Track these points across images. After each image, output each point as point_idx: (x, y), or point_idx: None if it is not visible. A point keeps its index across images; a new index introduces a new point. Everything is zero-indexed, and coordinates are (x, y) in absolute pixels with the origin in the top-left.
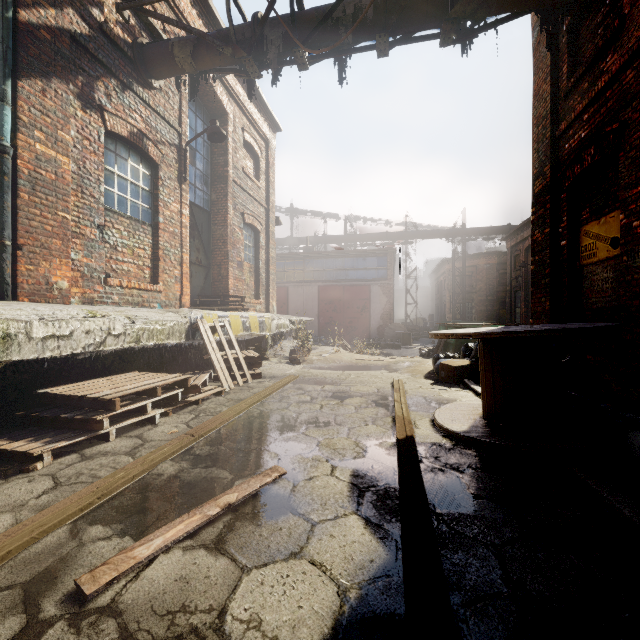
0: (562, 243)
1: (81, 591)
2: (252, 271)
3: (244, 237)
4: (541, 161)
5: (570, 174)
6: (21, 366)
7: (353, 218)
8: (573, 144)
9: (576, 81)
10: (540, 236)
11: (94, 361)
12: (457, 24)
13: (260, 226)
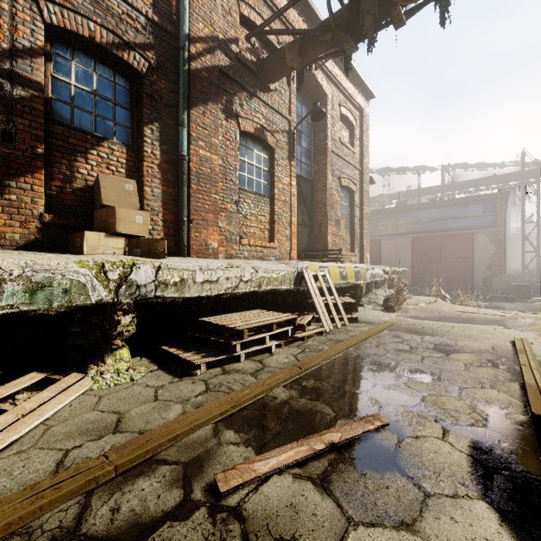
0: None
1: (217, 486)
2: (347, 227)
3: (340, 198)
4: None
5: None
6: (191, 301)
7: (451, 167)
8: None
9: None
10: None
11: (232, 300)
12: None
13: (355, 187)
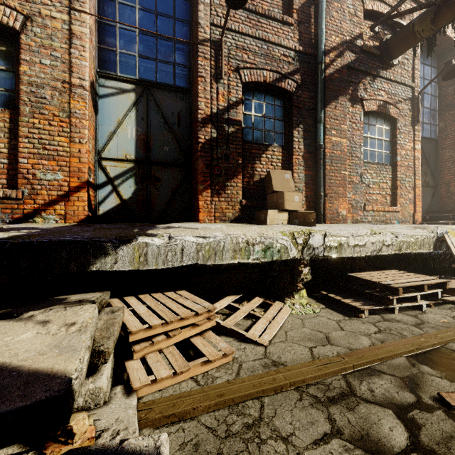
0: None
1: (444, 400)
2: None
3: None
4: None
5: None
6: (335, 259)
7: None
8: None
9: None
10: None
11: (367, 259)
12: None
13: None
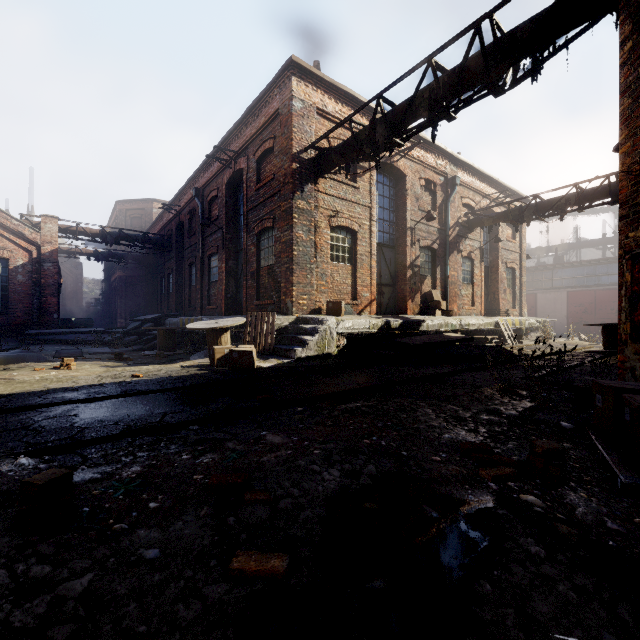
0: None
1: None
2: (511, 292)
3: (506, 275)
4: None
5: None
6: (461, 331)
7: None
8: None
9: None
10: None
11: (470, 332)
12: (616, 201)
13: (516, 266)
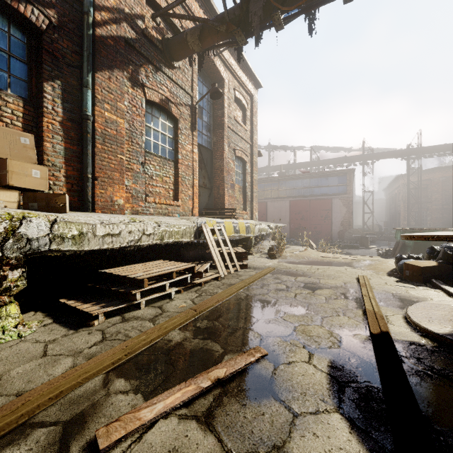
0: None
1: (97, 443)
2: (241, 190)
3: (235, 166)
4: None
5: None
6: (93, 254)
7: (317, 148)
8: None
9: None
10: None
11: (136, 252)
12: None
13: (246, 158)
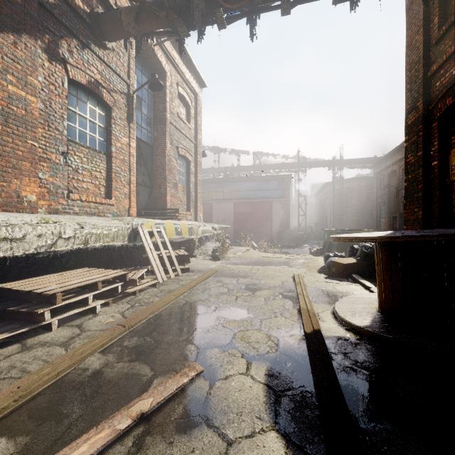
0: (433, 163)
1: None
2: (184, 190)
3: (178, 165)
4: (414, 98)
5: (442, 106)
6: None
7: (259, 153)
8: (444, 81)
9: (447, 28)
10: (413, 159)
11: (52, 259)
12: None
13: (190, 157)
